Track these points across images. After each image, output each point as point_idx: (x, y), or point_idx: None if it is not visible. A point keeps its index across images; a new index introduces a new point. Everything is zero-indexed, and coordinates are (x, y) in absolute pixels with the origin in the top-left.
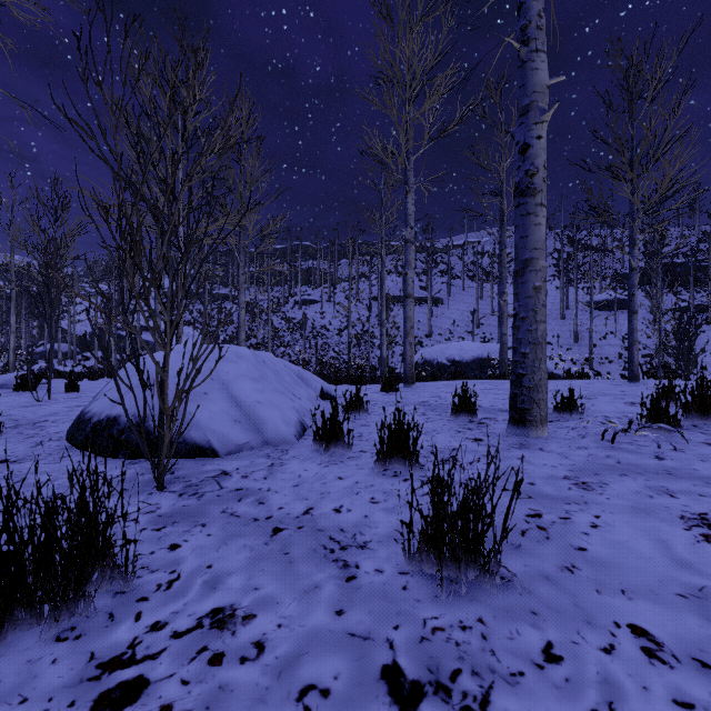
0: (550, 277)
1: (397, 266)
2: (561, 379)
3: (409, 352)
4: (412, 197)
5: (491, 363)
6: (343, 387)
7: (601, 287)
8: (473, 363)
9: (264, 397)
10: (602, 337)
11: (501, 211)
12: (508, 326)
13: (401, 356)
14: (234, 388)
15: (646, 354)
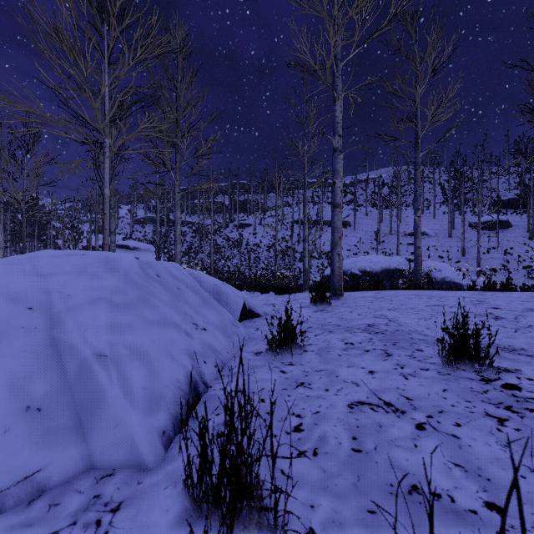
0: (437, 204)
1: (313, 196)
2: (462, 287)
3: (337, 263)
4: (340, 104)
5: (398, 274)
6: (270, 297)
7: (482, 211)
8: (382, 274)
9: (124, 340)
10: (486, 251)
11: (415, 134)
12: (404, 243)
13: (318, 267)
14: (65, 325)
15: (526, 266)
